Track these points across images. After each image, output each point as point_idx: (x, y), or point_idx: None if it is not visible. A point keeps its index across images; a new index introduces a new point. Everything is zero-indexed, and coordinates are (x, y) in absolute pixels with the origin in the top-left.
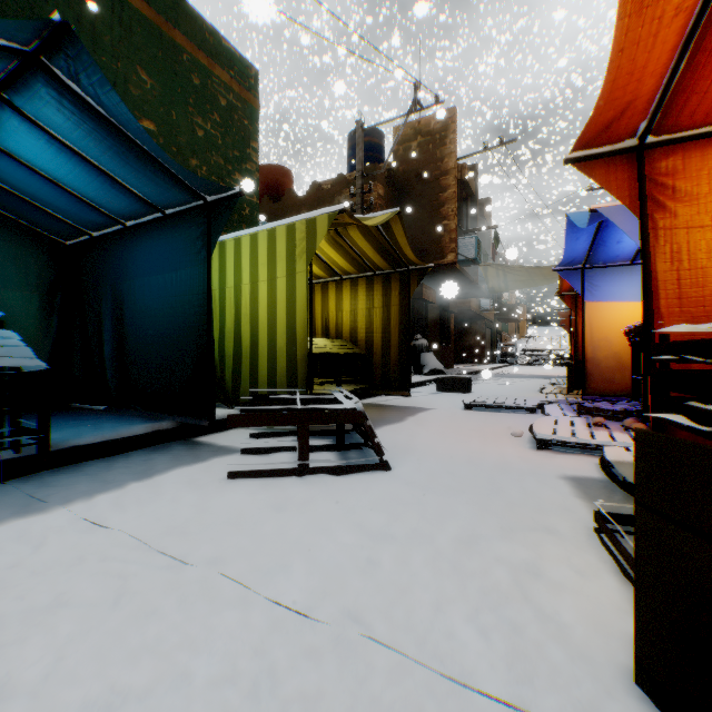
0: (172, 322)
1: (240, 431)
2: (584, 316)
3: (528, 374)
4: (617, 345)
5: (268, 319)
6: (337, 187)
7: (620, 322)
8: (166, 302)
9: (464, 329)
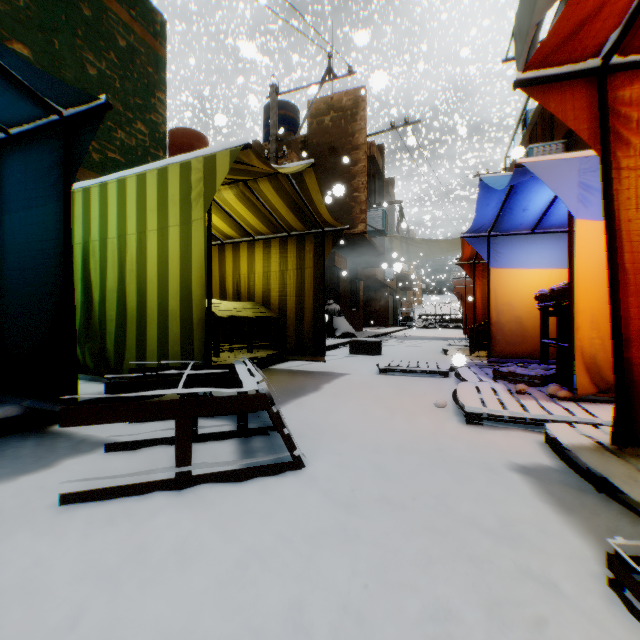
0: (22, 275)
1: None
2: (490, 282)
3: (427, 336)
4: (519, 310)
5: (158, 276)
6: None
7: (521, 287)
8: (14, 250)
9: (370, 296)
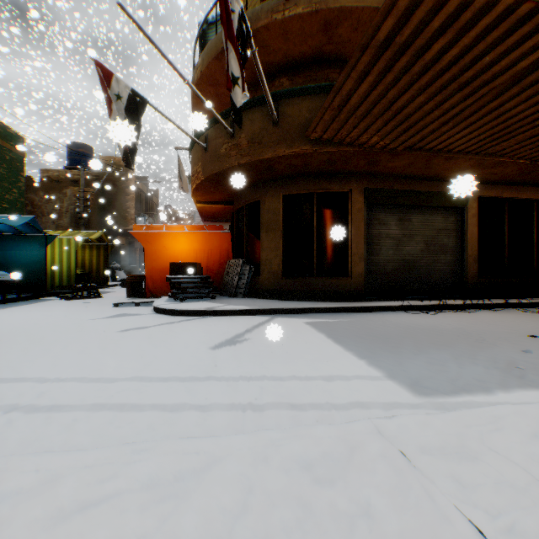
0: (29, 265)
1: (50, 297)
2: None
3: None
4: None
5: (60, 264)
6: (66, 184)
7: None
8: (25, 259)
9: None
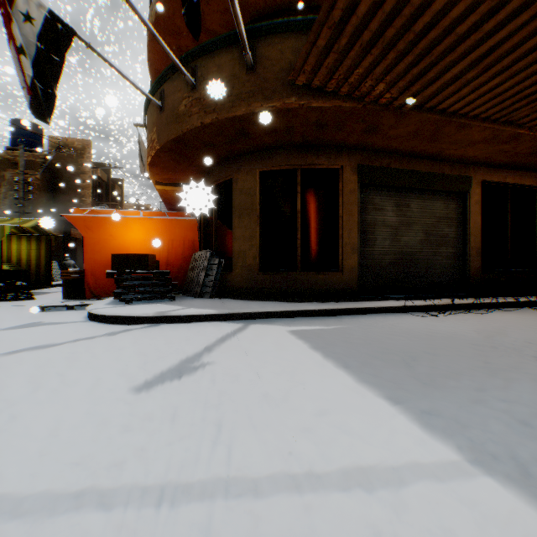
0: None
1: None
2: None
3: None
4: None
5: None
6: (4, 165)
7: None
8: None
9: None
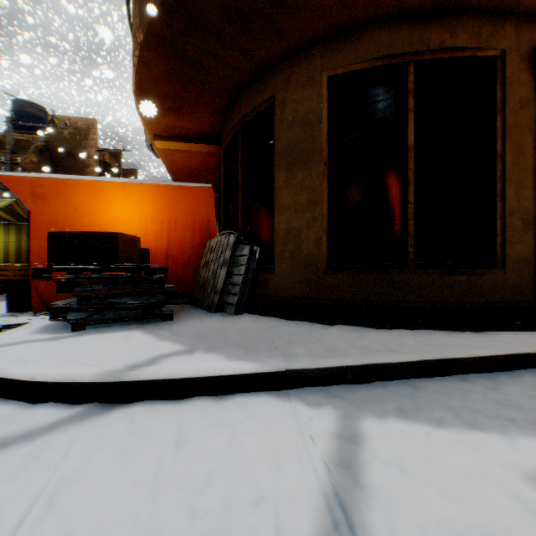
0: None
1: None
2: None
3: None
4: None
5: None
6: None
7: None
8: None
9: None
